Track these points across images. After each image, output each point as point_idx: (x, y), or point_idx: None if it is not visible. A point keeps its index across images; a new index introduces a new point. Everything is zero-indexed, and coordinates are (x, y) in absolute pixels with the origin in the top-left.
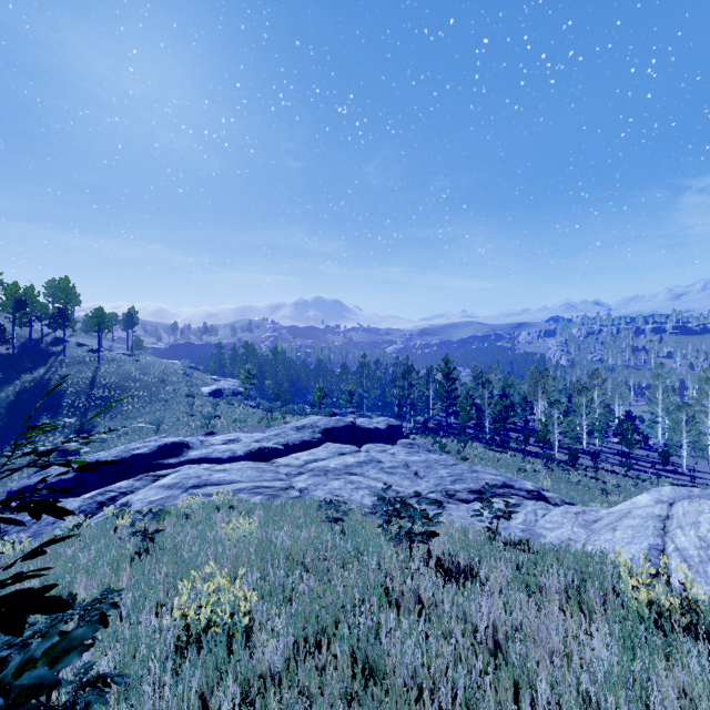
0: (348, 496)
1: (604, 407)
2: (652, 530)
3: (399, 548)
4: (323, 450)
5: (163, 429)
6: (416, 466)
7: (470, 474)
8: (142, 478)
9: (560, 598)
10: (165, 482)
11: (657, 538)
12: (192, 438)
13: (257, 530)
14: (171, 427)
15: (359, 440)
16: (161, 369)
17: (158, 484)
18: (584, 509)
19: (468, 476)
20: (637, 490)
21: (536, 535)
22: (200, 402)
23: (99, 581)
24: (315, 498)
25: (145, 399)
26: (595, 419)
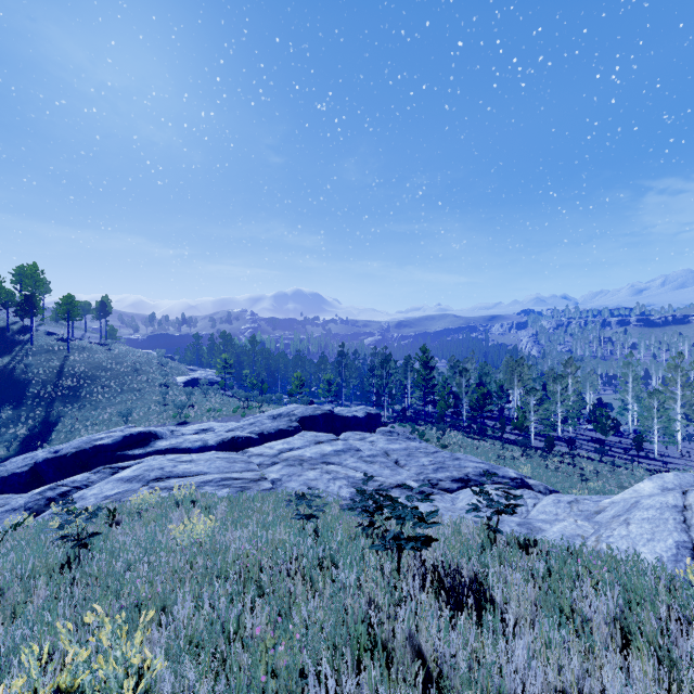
0: (325, 487)
1: (577, 395)
2: (674, 524)
3: (385, 557)
4: (299, 439)
5: (134, 420)
6: (396, 454)
7: (453, 462)
8: (100, 471)
9: (609, 631)
10: (125, 474)
11: (682, 533)
12: (162, 428)
13: (215, 531)
14: (142, 417)
15: (338, 429)
16: (134, 359)
17: (116, 477)
18: (576, 498)
19: (450, 464)
20: (613, 476)
21: (535, 529)
22: (174, 391)
23: (5, 603)
24: (288, 490)
25: (117, 389)
26: (569, 407)
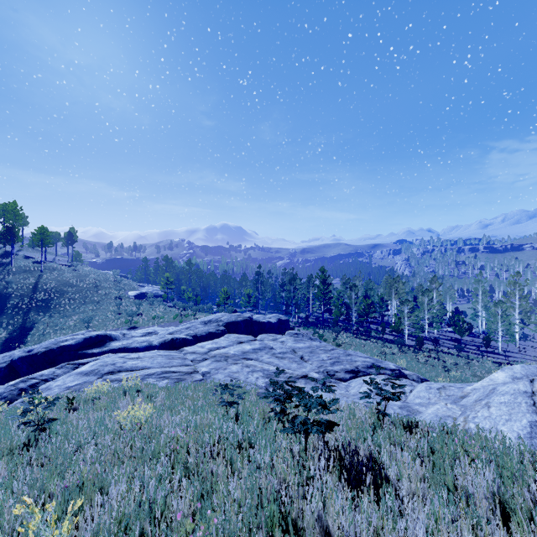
0: (245, 378)
1: (440, 305)
2: (526, 407)
3: (294, 438)
4: (224, 340)
5: (93, 325)
6: (302, 351)
7: (346, 357)
8: (64, 366)
9: (489, 504)
10: (84, 369)
11: (533, 415)
12: (116, 332)
13: (154, 416)
14: (100, 323)
15: (255, 332)
16: (95, 277)
17: (76, 371)
18: (443, 385)
19: (344, 359)
20: (468, 367)
21: (413, 411)
22: (126, 303)
23: None
24: (216, 381)
25: (80, 301)
26: (434, 314)
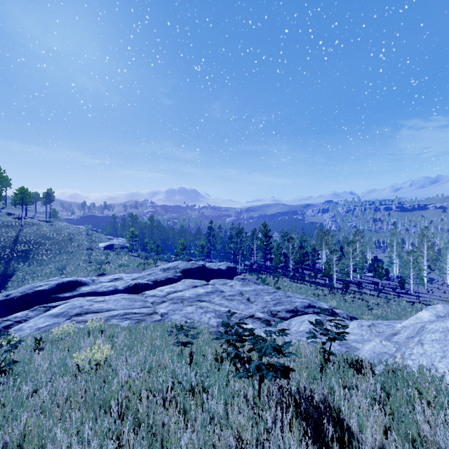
0: (198, 318)
1: (362, 254)
2: None
3: (247, 382)
4: (181, 284)
5: (67, 272)
6: (248, 294)
7: (286, 298)
8: (36, 309)
9: None
10: (54, 311)
11: None
12: (86, 278)
13: (112, 356)
14: (73, 271)
15: (208, 277)
16: (69, 231)
17: (47, 313)
18: (372, 322)
19: (285, 300)
20: (387, 306)
21: (351, 348)
22: (96, 253)
23: None
24: (173, 321)
25: (56, 252)
26: (357, 261)
